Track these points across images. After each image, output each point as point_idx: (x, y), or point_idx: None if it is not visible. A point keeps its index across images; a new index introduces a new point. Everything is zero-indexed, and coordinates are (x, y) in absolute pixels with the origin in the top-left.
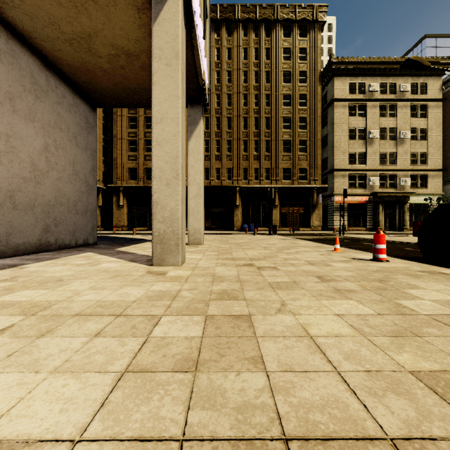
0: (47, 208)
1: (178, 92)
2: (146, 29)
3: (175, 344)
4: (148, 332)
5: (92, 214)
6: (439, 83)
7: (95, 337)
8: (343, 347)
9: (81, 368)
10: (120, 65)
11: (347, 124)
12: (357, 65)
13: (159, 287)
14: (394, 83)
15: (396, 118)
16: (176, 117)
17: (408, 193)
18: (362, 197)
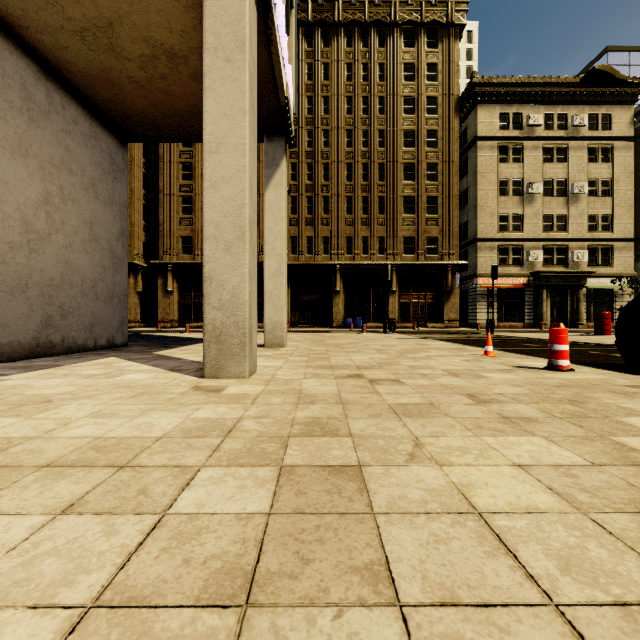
0: (48, 290)
1: (244, 103)
2: (197, 13)
3: (214, 531)
4: (166, 504)
5: (121, 300)
6: (629, 114)
7: (61, 515)
8: (549, 540)
9: (0, 595)
10: (160, 72)
11: (496, 174)
12: (511, 88)
13: (207, 414)
14: (564, 114)
15: (567, 165)
16: (241, 143)
17: (585, 273)
18: (518, 279)
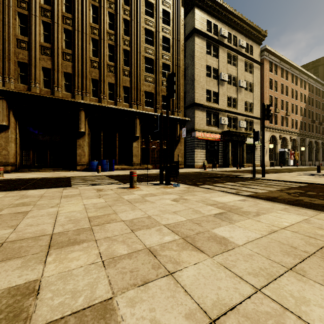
0: None
1: None
2: None
3: None
4: None
5: None
6: (258, 50)
7: None
8: None
9: None
10: None
11: (205, 60)
12: (214, 4)
13: None
14: (235, 37)
15: (236, 68)
16: None
17: (248, 134)
18: (216, 135)
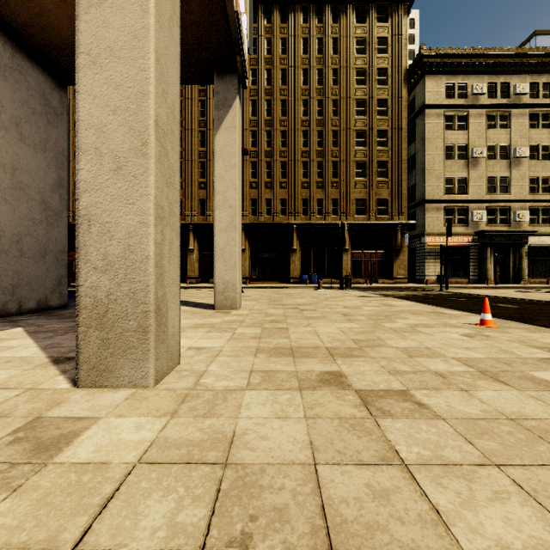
0: None
1: None
2: None
3: None
4: None
5: (57, 257)
6: None
7: None
8: None
9: None
10: None
11: (443, 139)
12: (457, 59)
13: None
14: (506, 83)
15: (509, 131)
16: None
17: (527, 232)
18: (463, 238)
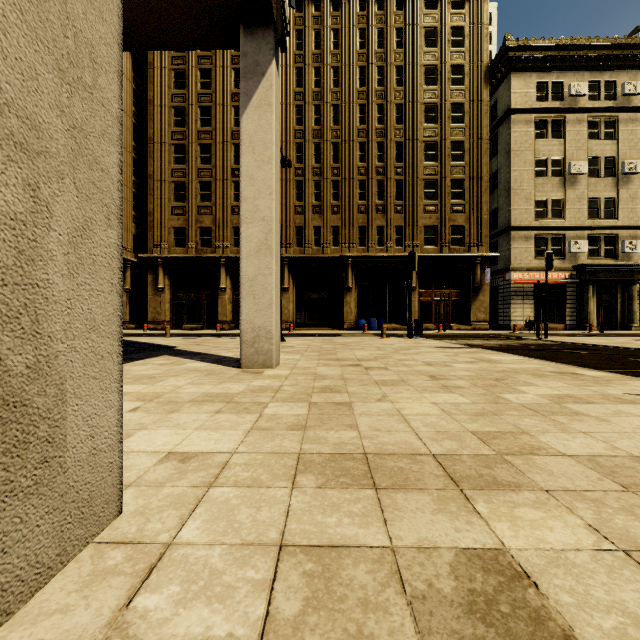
0: None
1: None
2: None
3: None
4: None
5: None
6: None
7: None
8: None
9: None
10: None
11: (533, 152)
12: (550, 52)
13: None
14: (612, 81)
15: (616, 140)
16: None
17: None
18: (558, 274)
